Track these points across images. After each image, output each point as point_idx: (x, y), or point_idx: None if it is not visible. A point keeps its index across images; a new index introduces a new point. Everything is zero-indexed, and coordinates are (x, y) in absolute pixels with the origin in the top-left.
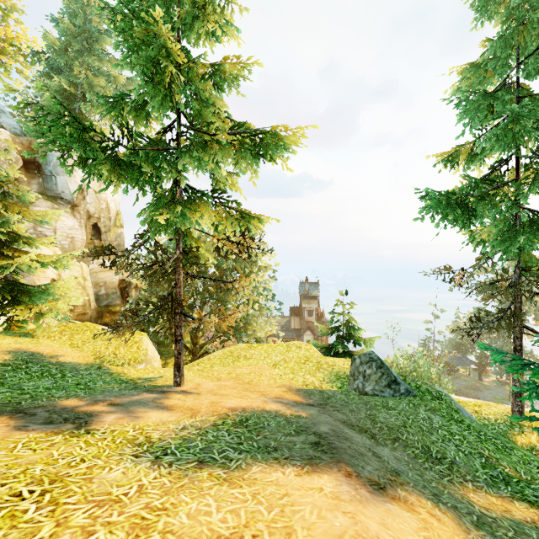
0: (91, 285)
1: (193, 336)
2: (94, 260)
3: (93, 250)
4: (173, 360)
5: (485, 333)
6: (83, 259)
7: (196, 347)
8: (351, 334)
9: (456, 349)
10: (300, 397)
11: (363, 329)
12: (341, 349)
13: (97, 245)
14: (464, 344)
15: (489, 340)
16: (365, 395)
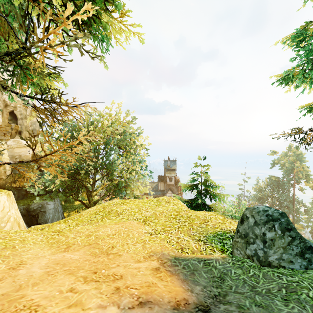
0: (8, 158)
1: (88, 195)
2: (11, 139)
3: (10, 131)
4: (74, 212)
5: (275, 190)
6: (1, 137)
7: (91, 203)
8: (208, 190)
9: (258, 201)
10: (179, 280)
11: (218, 186)
12: (201, 202)
13: (13, 127)
14: (262, 197)
15: (278, 195)
16: (267, 267)
